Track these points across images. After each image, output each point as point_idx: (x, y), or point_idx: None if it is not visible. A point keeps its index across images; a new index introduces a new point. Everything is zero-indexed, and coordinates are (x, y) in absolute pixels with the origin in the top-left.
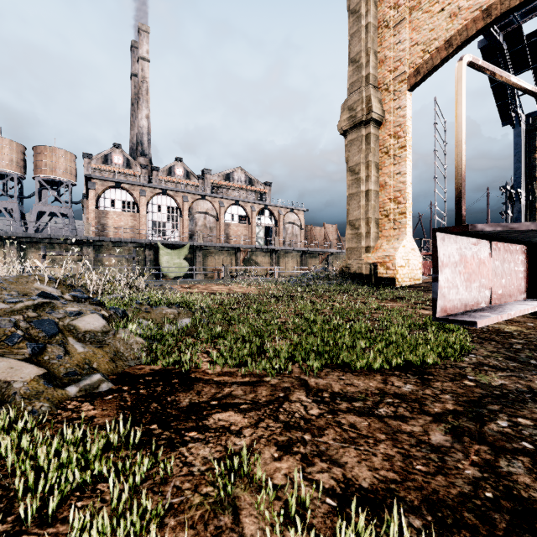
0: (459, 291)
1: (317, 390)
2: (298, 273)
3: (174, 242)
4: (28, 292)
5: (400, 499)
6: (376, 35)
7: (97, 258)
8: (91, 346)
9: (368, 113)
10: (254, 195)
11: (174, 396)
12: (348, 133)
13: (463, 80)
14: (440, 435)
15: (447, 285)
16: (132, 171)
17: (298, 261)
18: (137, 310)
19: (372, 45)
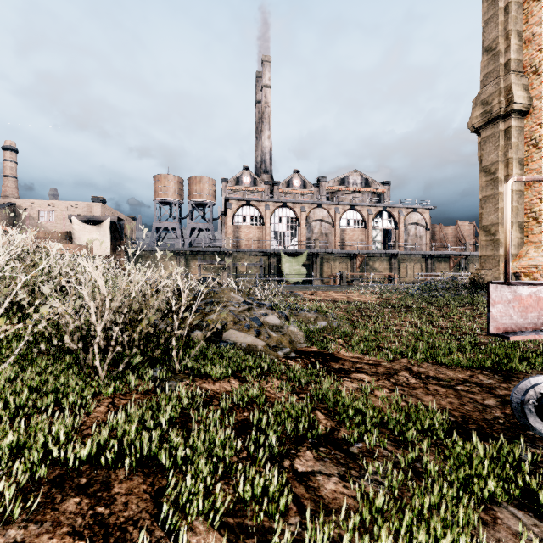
0: (513, 318)
1: (417, 373)
2: (422, 279)
3: (294, 251)
4: (230, 299)
5: (448, 413)
6: (519, 13)
7: (234, 266)
8: (278, 334)
9: (508, 105)
10: (371, 197)
11: (329, 363)
12: (481, 130)
13: (508, 195)
14: (492, 402)
15: (499, 314)
16: (257, 188)
17: (422, 266)
18: (290, 314)
19: (513, 26)
